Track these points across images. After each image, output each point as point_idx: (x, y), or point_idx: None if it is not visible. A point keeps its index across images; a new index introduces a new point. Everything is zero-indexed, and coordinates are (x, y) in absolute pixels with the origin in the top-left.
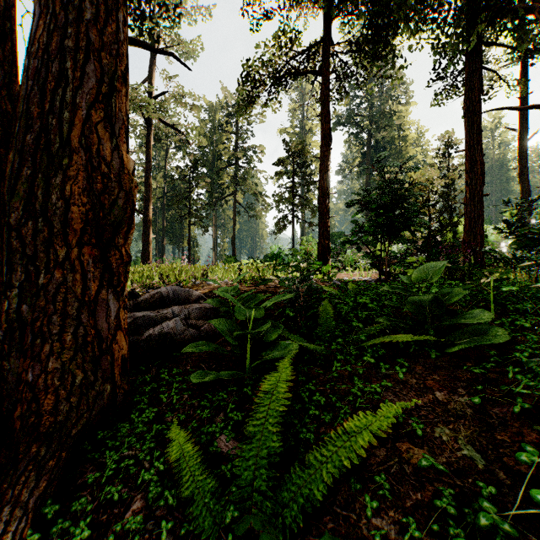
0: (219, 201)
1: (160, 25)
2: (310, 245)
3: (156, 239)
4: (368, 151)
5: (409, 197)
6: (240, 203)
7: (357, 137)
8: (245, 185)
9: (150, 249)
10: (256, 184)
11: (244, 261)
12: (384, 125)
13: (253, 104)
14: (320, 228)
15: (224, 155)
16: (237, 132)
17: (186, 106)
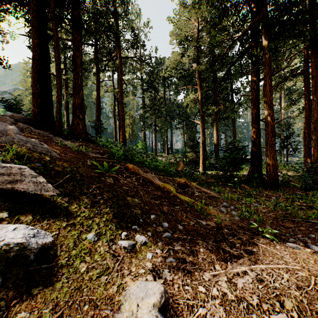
0: None
1: None
2: None
3: None
4: None
5: (19, 106)
6: None
7: None
8: None
9: None
10: None
11: None
12: None
13: None
14: None
15: None
16: None
17: None
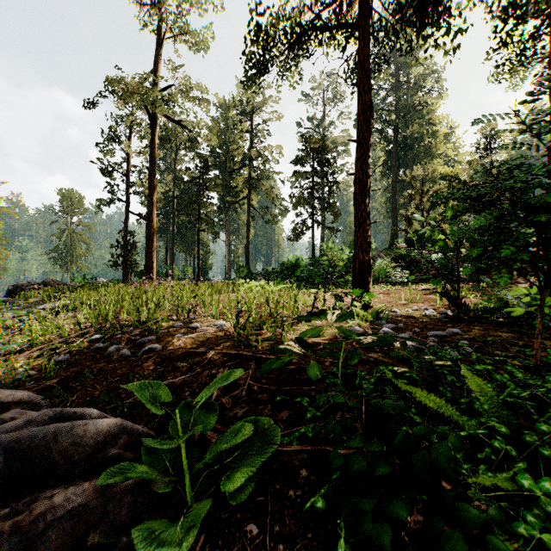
0: (232, 205)
1: (164, 9)
2: (334, 256)
3: (166, 246)
4: (394, 148)
5: None
6: (254, 207)
7: (382, 133)
8: (259, 187)
9: (154, 258)
10: (271, 186)
11: (252, 284)
12: (413, 118)
13: (264, 71)
14: (357, 238)
15: (237, 156)
16: (251, 130)
17: (193, 100)
